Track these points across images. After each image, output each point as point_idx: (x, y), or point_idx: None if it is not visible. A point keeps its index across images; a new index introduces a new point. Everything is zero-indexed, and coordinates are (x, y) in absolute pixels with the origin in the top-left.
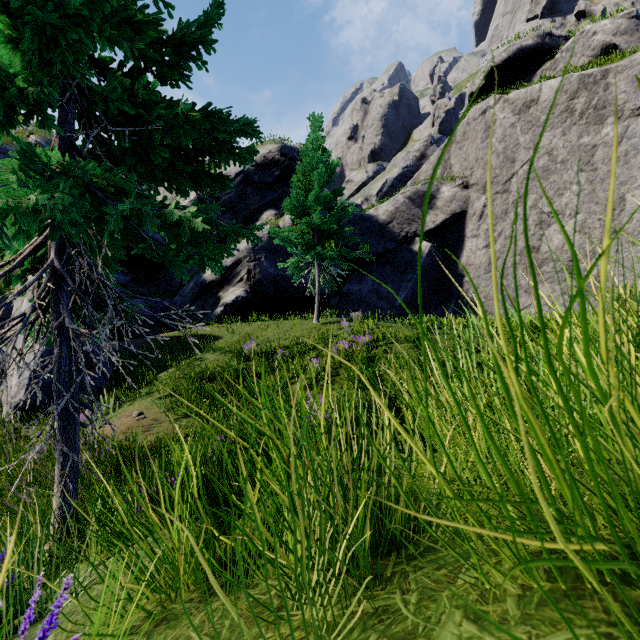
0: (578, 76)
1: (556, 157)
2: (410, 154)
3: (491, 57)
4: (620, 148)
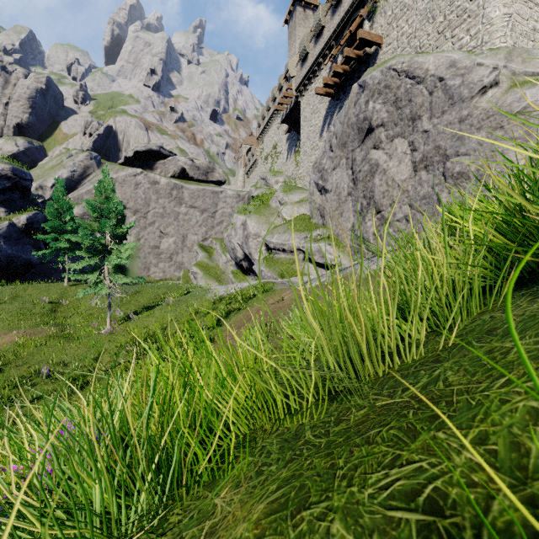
0: (174, 182)
1: (166, 211)
2: (76, 162)
3: (137, 145)
4: (186, 217)
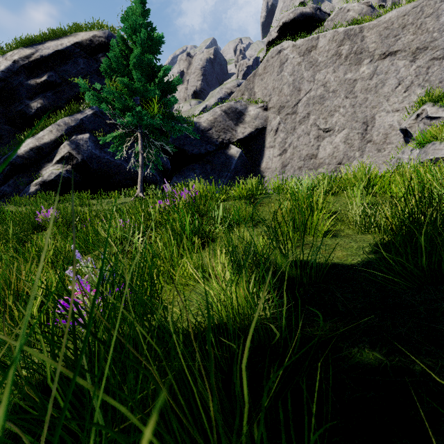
0: (344, 30)
1: (329, 88)
2: (223, 90)
3: (283, 16)
4: (372, 82)
